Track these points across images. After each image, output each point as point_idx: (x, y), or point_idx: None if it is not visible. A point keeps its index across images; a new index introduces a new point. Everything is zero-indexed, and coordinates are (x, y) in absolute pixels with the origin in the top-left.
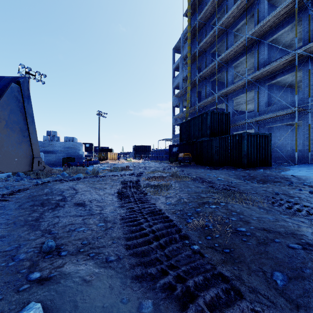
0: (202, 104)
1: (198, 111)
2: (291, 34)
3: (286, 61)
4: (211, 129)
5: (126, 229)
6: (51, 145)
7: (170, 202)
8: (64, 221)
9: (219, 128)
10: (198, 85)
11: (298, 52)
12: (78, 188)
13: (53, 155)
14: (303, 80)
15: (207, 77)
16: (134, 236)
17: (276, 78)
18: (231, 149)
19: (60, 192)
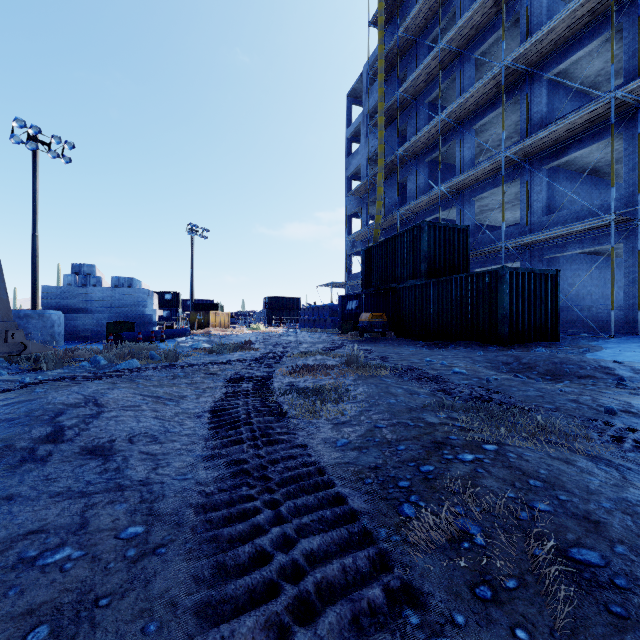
0: (409, 211)
1: (401, 224)
2: (598, 62)
3: (590, 116)
4: (428, 261)
5: (206, 561)
6: (81, 296)
7: (346, 440)
8: (22, 517)
9: (447, 260)
10: (401, 171)
11: (617, 96)
12: (107, 400)
13: (87, 316)
14: (625, 158)
15: (419, 152)
16: (228, 598)
17: (566, 153)
18: (473, 304)
19: (51, 414)
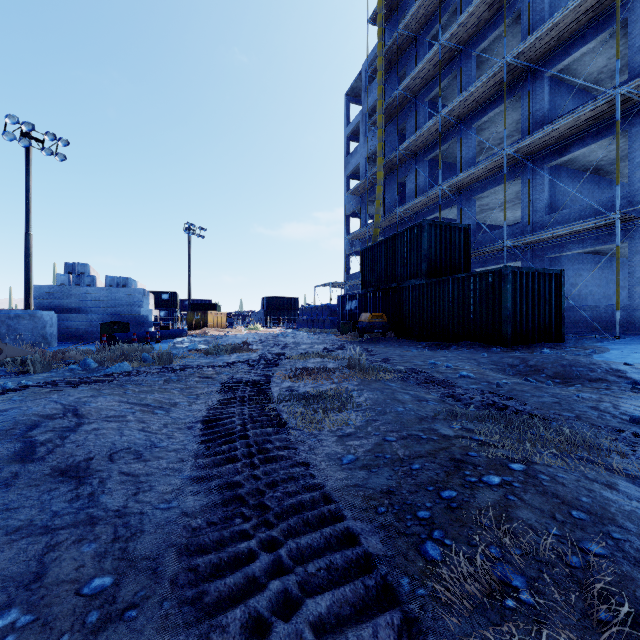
0: (409, 210)
1: (400, 224)
2: (600, 59)
3: (594, 113)
4: (429, 260)
5: (185, 634)
6: (75, 296)
7: (353, 456)
8: None
9: (448, 260)
10: (400, 170)
11: (622, 92)
12: (88, 410)
13: (80, 317)
14: (630, 156)
15: (419, 151)
16: None
17: (568, 151)
18: (475, 304)
19: (23, 427)
